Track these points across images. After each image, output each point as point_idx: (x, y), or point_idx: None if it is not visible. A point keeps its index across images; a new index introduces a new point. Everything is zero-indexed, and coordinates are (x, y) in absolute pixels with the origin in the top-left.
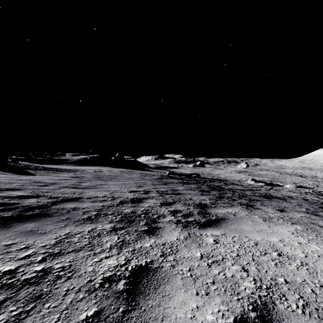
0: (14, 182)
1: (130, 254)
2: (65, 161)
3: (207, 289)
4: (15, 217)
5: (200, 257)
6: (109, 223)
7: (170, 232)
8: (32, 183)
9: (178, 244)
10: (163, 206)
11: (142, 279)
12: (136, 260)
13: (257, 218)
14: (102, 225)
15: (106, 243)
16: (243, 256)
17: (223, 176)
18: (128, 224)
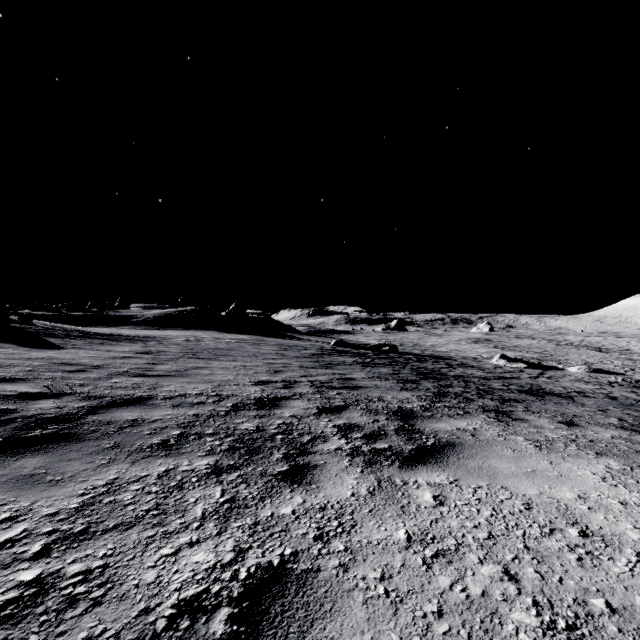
0: (16, 365)
1: (246, 535)
2: (128, 319)
3: (426, 632)
4: (3, 442)
5: (405, 542)
6: (205, 455)
7: (337, 478)
8: (53, 367)
9: (356, 506)
10: (323, 416)
11: (271, 604)
12: (259, 550)
13: (523, 443)
14: (189, 461)
15: (194, 505)
16: (502, 539)
17: (443, 349)
18: (248, 457)
